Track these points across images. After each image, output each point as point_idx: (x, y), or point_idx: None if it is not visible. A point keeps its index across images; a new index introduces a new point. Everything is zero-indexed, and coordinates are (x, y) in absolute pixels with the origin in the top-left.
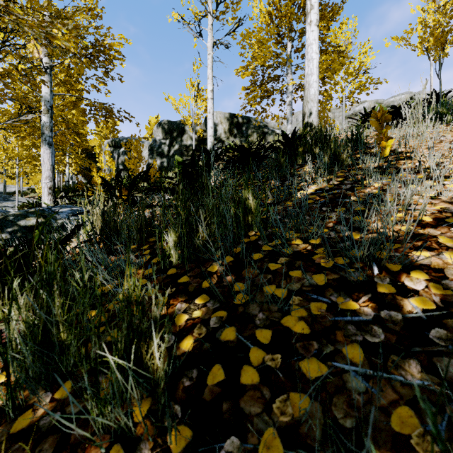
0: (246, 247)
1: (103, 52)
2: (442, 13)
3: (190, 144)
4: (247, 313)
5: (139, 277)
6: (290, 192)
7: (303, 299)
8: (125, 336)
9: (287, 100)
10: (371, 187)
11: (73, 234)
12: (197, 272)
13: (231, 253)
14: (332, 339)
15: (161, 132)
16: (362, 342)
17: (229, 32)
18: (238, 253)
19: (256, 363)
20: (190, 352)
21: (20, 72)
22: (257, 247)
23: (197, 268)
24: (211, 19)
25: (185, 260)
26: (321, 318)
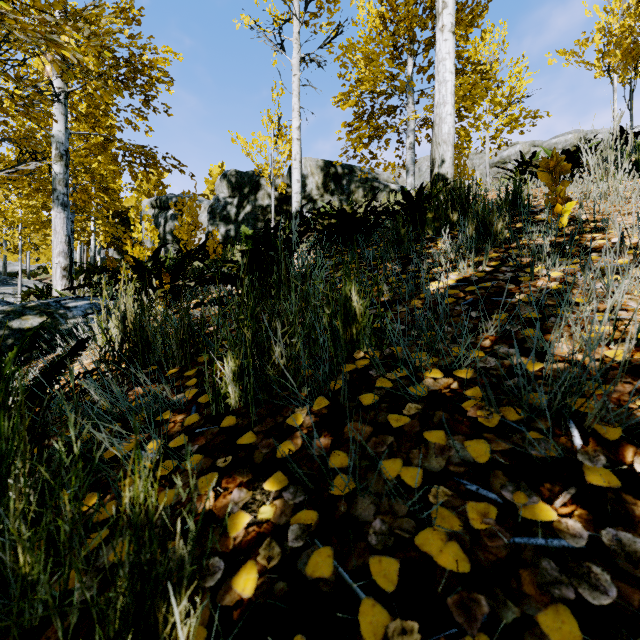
0: (350, 380)
1: (142, 71)
2: (635, 14)
3: (267, 205)
4: (353, 518)
5: (176, 430)
6: (417, 283)
7: (452, 494)
8: (124, 587)
9: (407, 141)
10: (546, 277)
11: (72, 356)
12: (270, 426)
13: (326, 390)
14: (514, 589)
15: (226, 186)
16: (575, 602)
17: (324, 44)
18: (336, 390)
19: (372, 639)
20: (251, 601)
21: (12, 100)
22: (368, 380)
23: (270, 417)
24: (298, 25)
25: (250, 406)
26: (489, 536)
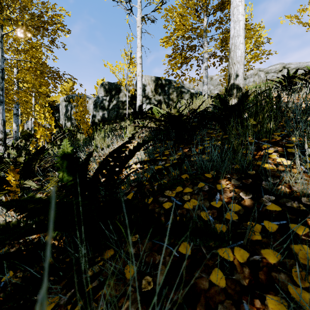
0: None
1: (47, 23)
2: None
3: (125, 100)
4: None
5: None
6: None
7: None
8: None
9: (203, 65)
10: None
11: None
12: None
13: None
14: None
15: (102, 90)
16: None
17: (155, 9)
18: None
19: None
20: None
21: None
22: None
23: None
24: None
25: None
26: None
